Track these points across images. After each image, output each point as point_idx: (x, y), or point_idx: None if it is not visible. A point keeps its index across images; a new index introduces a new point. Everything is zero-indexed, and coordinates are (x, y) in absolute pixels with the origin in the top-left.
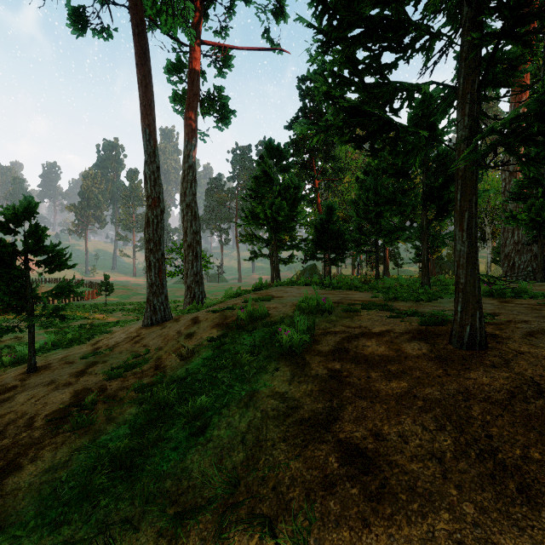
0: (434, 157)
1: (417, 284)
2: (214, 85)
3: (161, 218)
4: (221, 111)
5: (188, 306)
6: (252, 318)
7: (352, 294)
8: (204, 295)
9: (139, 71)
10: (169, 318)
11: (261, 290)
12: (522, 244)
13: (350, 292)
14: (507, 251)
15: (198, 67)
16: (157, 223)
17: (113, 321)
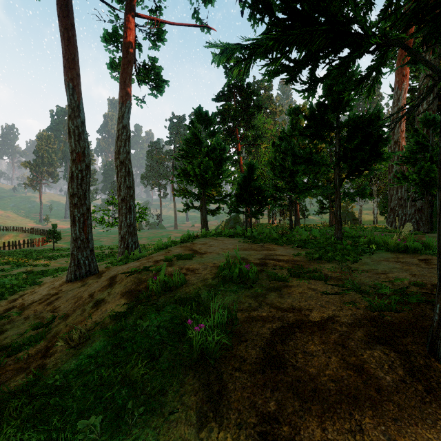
0: (345, 122)
1: (332, 238)
2: (148, 56)
3: (86, 173)
4: (155, 79)
5: (120, 257)
6: (165, 288)
7: (273, 249)
8: (137, 245)
9: (61, 24)
10: (94, 272)
11: (188, 243)
12: (404, 200)
13: (271, 246)
14: (392, 205)
15: (133, 37)
16: (82, 178)
17: (54, 268)
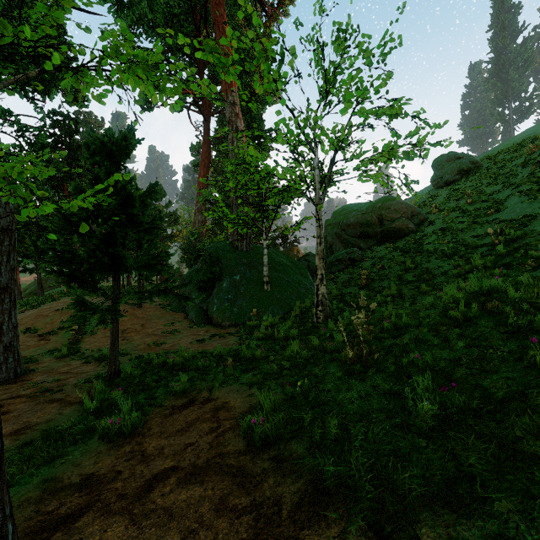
0: None
1: None
2: None
3: None
4: None
5: None
6: None
7: None
8: None
9: None
10: None
11: (59, 301)
12: None
13: None
14: None
15: None
16: None
17: None
